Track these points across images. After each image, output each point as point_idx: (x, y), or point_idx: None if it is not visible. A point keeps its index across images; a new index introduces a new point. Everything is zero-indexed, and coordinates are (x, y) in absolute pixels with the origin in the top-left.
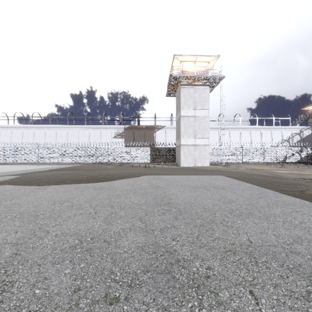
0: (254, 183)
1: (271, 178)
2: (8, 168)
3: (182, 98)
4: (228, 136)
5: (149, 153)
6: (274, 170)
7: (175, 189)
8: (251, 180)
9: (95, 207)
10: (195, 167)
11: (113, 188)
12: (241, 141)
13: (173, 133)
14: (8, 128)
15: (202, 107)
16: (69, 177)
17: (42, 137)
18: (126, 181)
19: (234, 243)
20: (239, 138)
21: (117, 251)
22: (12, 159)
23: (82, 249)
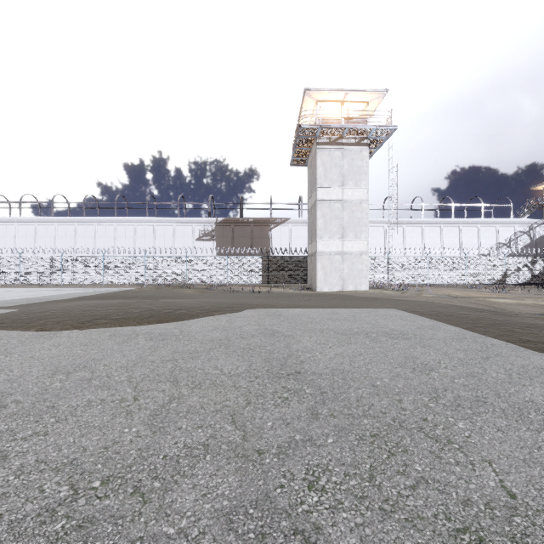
0: (461, 324)
1: (490, 313)
2: (2, 294)
3: (320, 167)
4: (402, 237)
5: (260, 268)
6: (489, 299)
7: (310, 339)
8: (453, 319)
9: (139, 384)
10: (344, 292)
11: (187, 336)
12: (424, 246)
13: (304, 231)
14: (9, 223)
15: (355, 184)
16: (106, 313)
17: (69, 239)
18: (214, 321)
19: (469, 497)
20: (420, 241)
21: (159, 532)
22: (16, 277)
23: (67, 521)
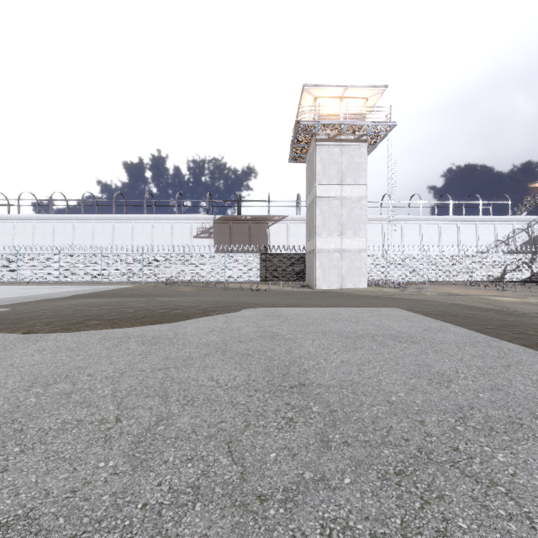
0: (469, 325)
1: (496, 313)
2: None
3: (318, 164)
4: (400, 234)
5: (258, 265)
6: (491, 297)
7: (312, 343)
8: (460, 319)
9: (124, 399)
10: (343, 290)
11: (181, 339)
12: (422, 243)
13: (301, 228)
14: (7, 220)
15: (354, 181)
16: (99, 313)
17: (68, 236)
18: (211, 322)
19: None
20: (418, 238)
21: None
22: (13, 275)
23: None
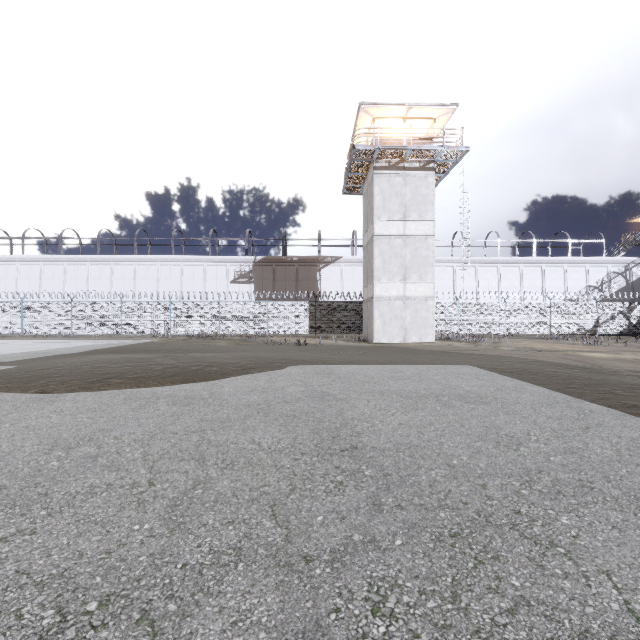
0: (549, 384)
1: (583, 371)
2: None
3: (377, 196)
4: (474, 279)
5: (306, 315)
6: (579, 353)
7: (367, 404)
8: (540, 378)
9: (156, 463)
10: (406, 345)
11: (218, 399)
12: (501, 289)
13: (358, 272)
14: (10, 262)
15: (419, 216)
16: (121, 370)
17: (81, 281)
18: (251, 380)
19: (588, 627)
20: (496, 283)
21: None
22: (17, 327)
23: None
